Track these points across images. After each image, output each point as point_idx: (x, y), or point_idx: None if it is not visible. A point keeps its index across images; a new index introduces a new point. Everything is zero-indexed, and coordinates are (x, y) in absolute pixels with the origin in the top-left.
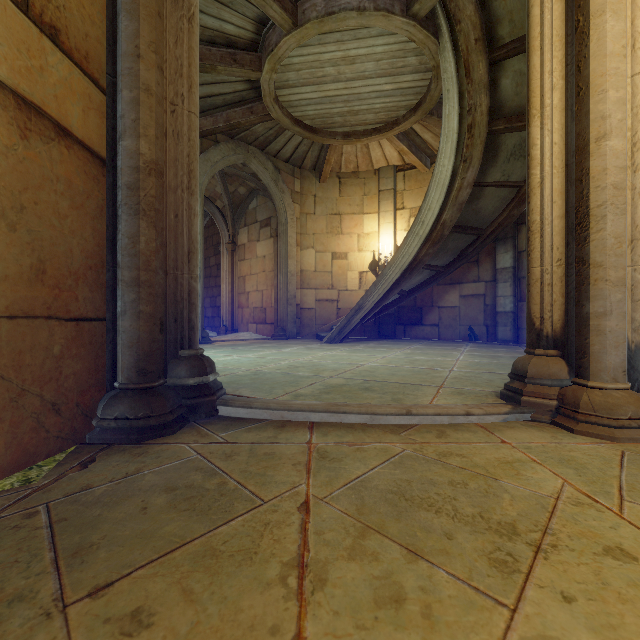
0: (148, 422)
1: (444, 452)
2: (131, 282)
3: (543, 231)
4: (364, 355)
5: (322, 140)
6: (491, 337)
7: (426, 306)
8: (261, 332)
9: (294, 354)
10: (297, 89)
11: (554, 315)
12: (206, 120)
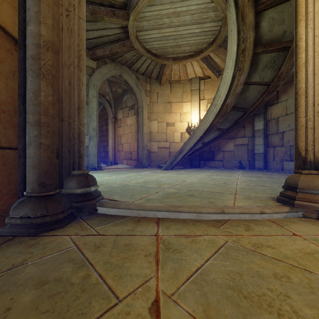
0: (44, 220)
1: (256, 243)
2: (34, 123)
3: (307, 94)
4: (185, 176)
5: (161, 61)
6: (251, 166)
7: (216, 150)
8: (129, 164)
9: (146, 175)
10: (148, 32)
11: (315, 148)
12: (99, 50)
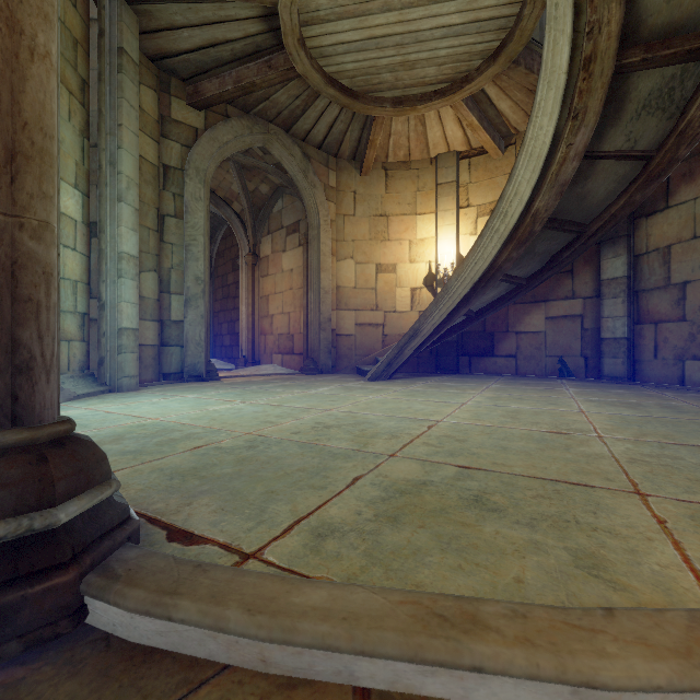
0: None
1: None
2: None
3: None
4: (430, 401)
5: (365, 109)
6: (592, 372)
7: (499, 331)
8: (288, 365)
9: (326, 399)
10: (331, 25)
11: None
12: (210, 83)
